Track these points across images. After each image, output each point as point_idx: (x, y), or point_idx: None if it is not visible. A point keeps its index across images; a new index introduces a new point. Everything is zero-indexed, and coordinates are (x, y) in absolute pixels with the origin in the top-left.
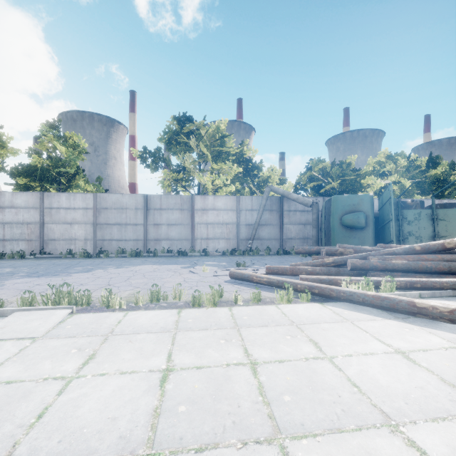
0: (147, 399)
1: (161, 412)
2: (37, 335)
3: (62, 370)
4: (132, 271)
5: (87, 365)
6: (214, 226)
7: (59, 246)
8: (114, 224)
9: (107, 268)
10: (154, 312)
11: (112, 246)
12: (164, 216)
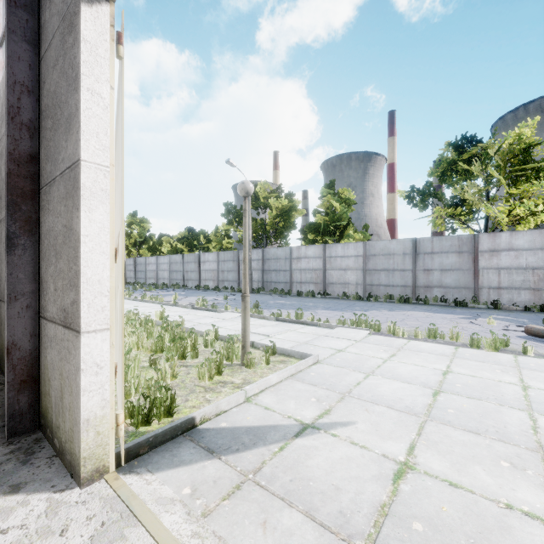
0: (434, 377)
1: (444, 382)
2: (356, 339)
3: (379, 356)
4: (404, 314)
5: (393, 357)
6: (511, 271)
7: (336, 288)
8: (381, 269)
9: (380, 310)
10: (432, 344)
11: (380, 291)
12: (436, 260)
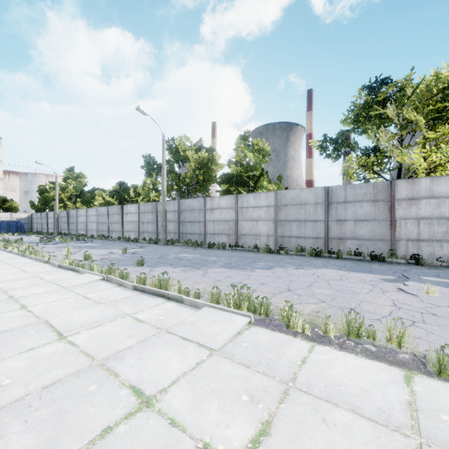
0: None
1: None
2: (214, 346)
3: (226, 436)
4: (314, 275)
5: (258, 448)
6: (432, 221)
7: (248, 240)
8: (293, 220)
9: (287, 267)
10: (355, 360)
11: (291, 243)
12: (350, 210)
